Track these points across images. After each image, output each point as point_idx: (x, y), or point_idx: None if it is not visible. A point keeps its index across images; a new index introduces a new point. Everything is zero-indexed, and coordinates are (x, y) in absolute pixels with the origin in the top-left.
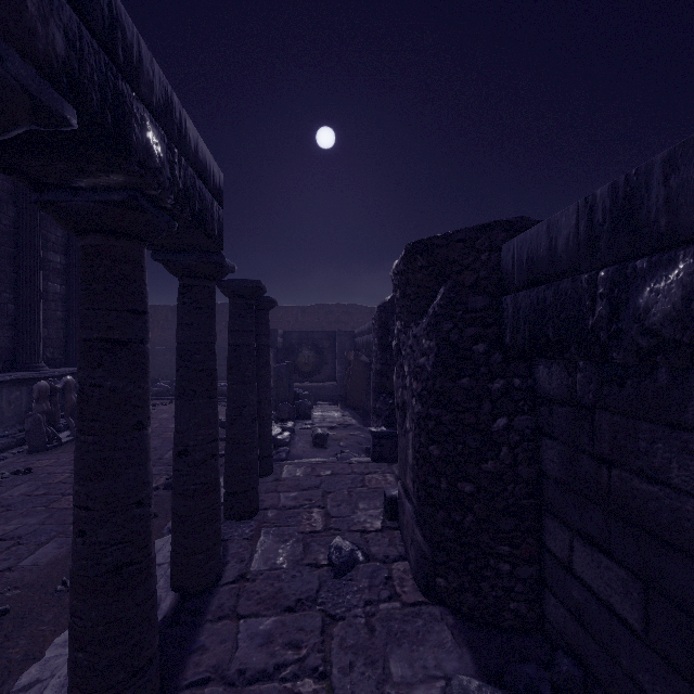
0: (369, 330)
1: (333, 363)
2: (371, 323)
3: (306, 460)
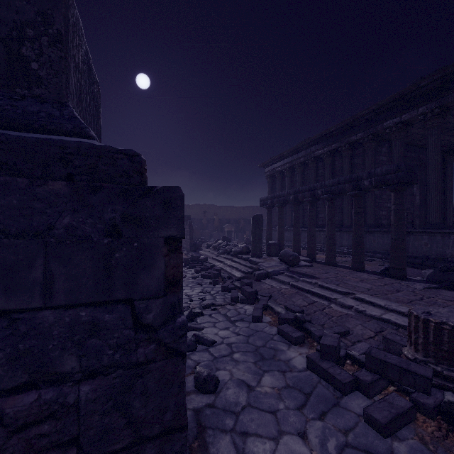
0: None
1: None
2: None
3: None
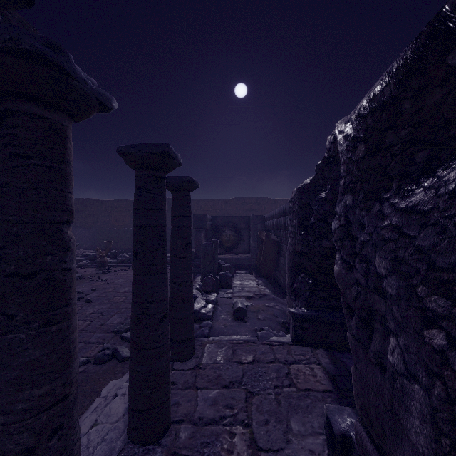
0: (279, 214)
1: (248, 240)
2: (282, 208)
3: (227, 337)
